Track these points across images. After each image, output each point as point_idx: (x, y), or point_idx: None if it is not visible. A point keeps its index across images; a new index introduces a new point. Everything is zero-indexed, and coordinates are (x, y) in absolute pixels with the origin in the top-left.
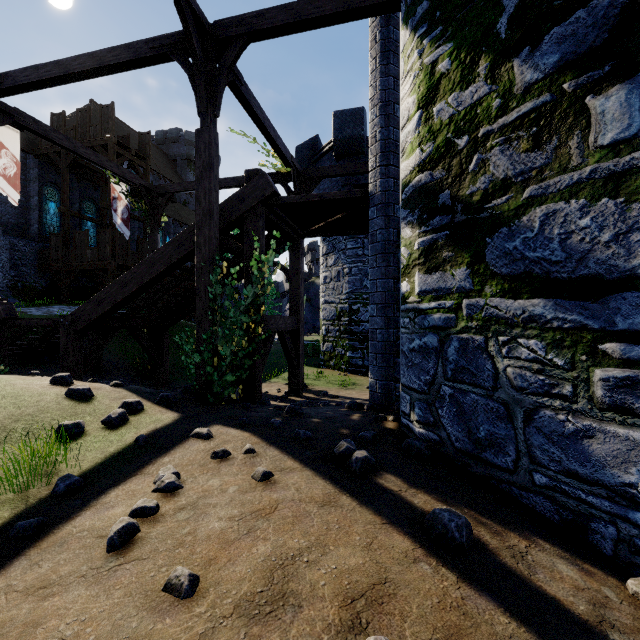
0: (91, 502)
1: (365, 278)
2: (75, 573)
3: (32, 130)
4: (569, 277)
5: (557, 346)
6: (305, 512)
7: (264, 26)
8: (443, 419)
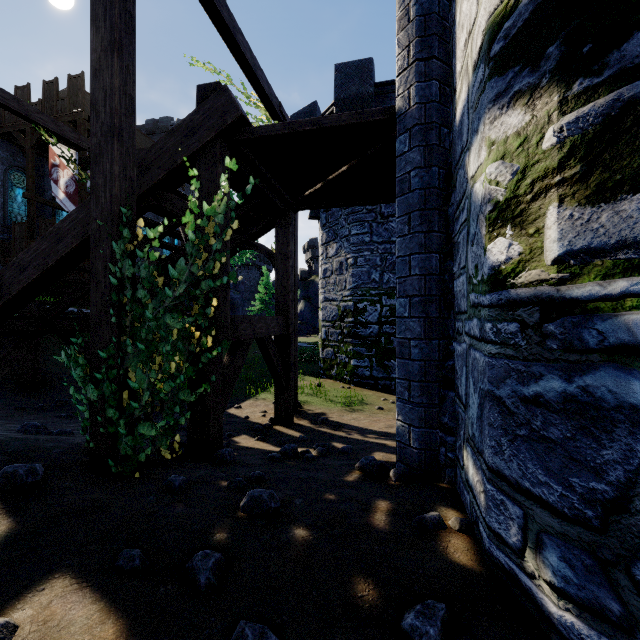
0: None
1: (373, 270)
2: None
3: None
4: None
5: None
6: None
7: None
8: None
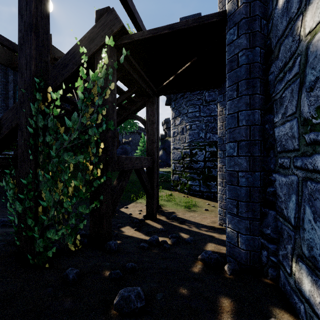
0: None
1: (201, 131)
2: None
3: None
4: None
5: None
6: None
7: None
8: None
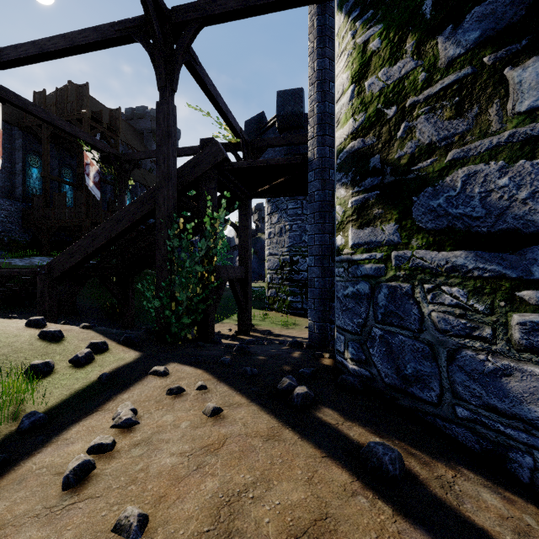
0: (53, 438)
1: (304, 234)
2: (29, 513)
3: (13, 103)
4: (489, 231)
5: (478, 293)
6: (251, 447)
7: (216, 11)
8: (374, 357)
